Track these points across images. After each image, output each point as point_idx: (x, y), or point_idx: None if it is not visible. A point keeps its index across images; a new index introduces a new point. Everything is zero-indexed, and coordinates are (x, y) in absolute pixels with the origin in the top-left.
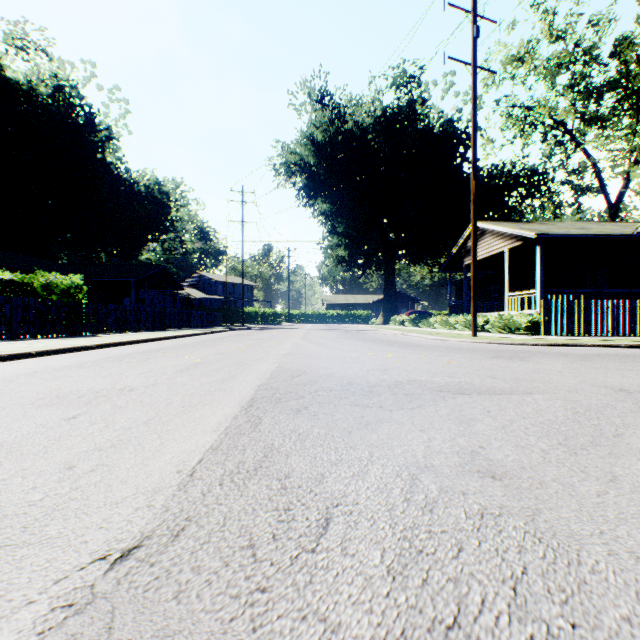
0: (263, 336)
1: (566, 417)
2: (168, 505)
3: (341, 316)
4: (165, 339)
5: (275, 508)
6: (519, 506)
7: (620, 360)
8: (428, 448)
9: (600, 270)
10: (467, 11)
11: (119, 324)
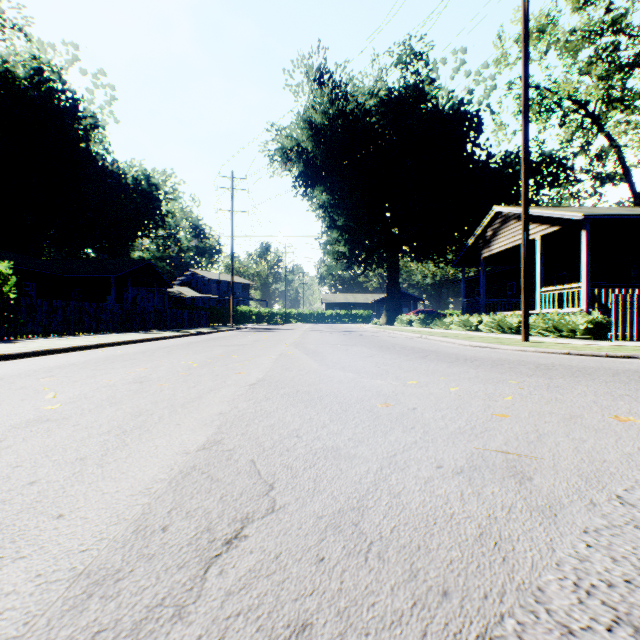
0: (246, 340)
1: None
2: None
3: (341, 316)
4: (110, 345)
5: None
6: None
7: None
8: None
9: None
10: None
11: (69, 325)
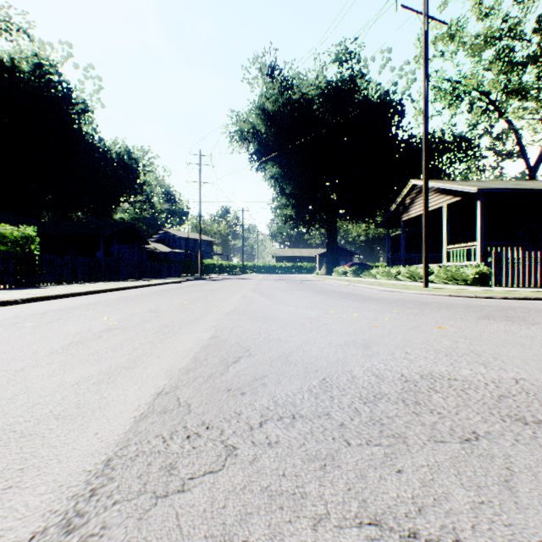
0: (214, 287)
1: None
2: None
3: (289, 267)
4: (114, 290)
5: None
6: None
7: None
8: None
9: (532, 224)
10: None
11: (76, 275)
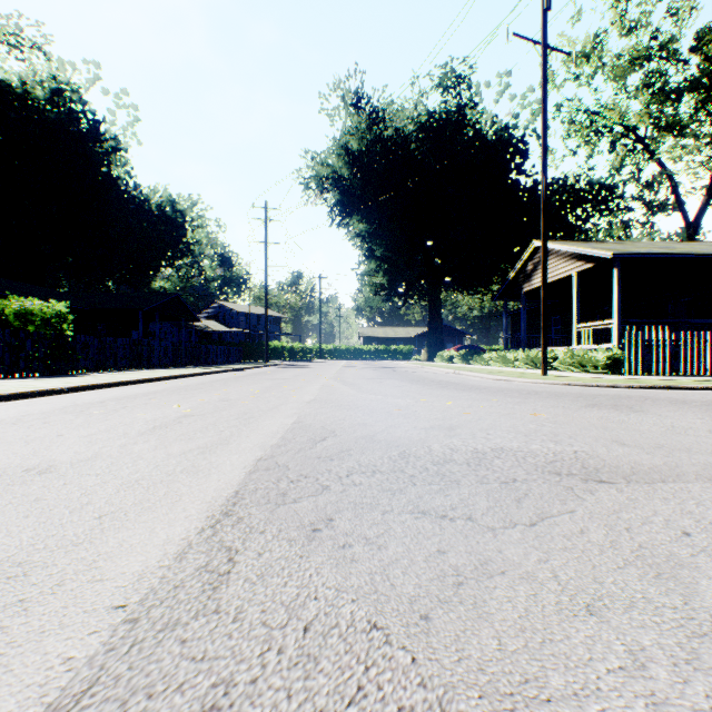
0: (287, 375)
1: None
2: None
3: (379, 351)
4: (166, 379)
5: None
6: None
7: None
8: None
9: (685, 297)
10: None
11: (115, 361)
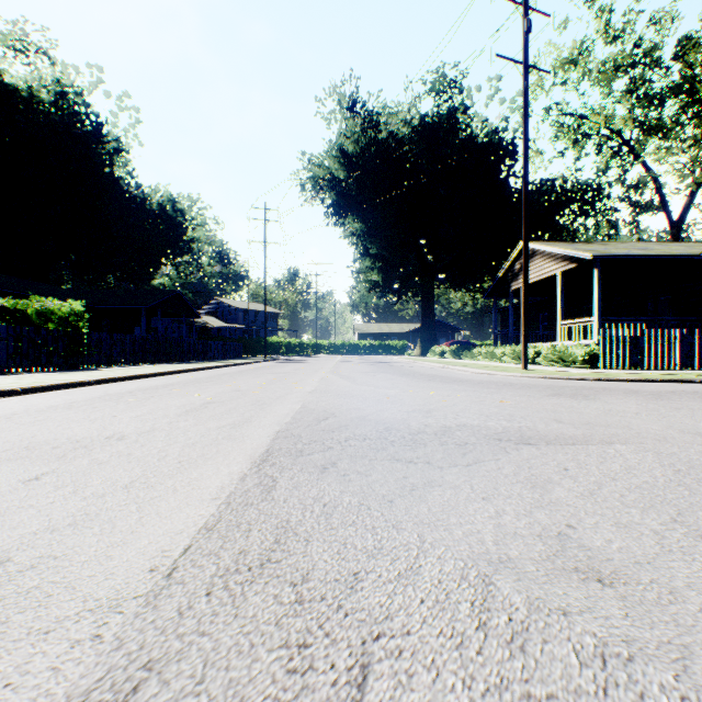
0: (287, 369)
1: (667, 478)
2: (123, 636)
3: (374, 347)
4: (176, 373)
5: (284, 643)
6: (655, 640)
7: (701, 399)
8: (498, 528)
9: (663, 296)
10: (517, 3)
11: (126, 356)
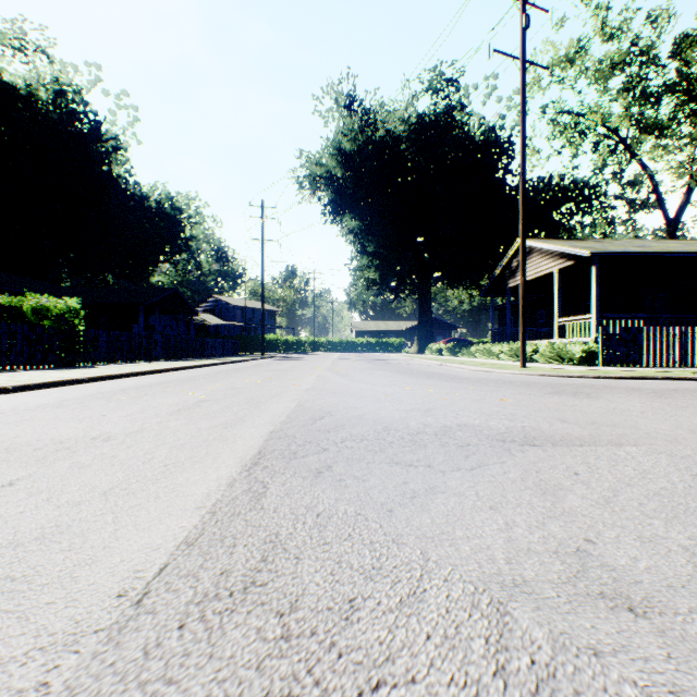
0: (284, 367)
1: (687, 484)
2: (74, 685)
3: (371, 344)
4: (172, 370)
5: (265, 695)
6: None
7: None
8: (510, 543)
9: (661, 293)
10: None
11: (122, 353)
